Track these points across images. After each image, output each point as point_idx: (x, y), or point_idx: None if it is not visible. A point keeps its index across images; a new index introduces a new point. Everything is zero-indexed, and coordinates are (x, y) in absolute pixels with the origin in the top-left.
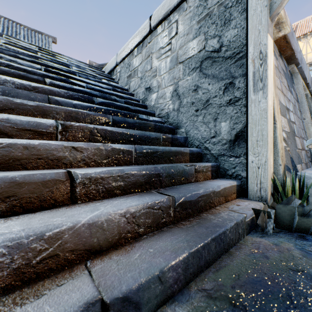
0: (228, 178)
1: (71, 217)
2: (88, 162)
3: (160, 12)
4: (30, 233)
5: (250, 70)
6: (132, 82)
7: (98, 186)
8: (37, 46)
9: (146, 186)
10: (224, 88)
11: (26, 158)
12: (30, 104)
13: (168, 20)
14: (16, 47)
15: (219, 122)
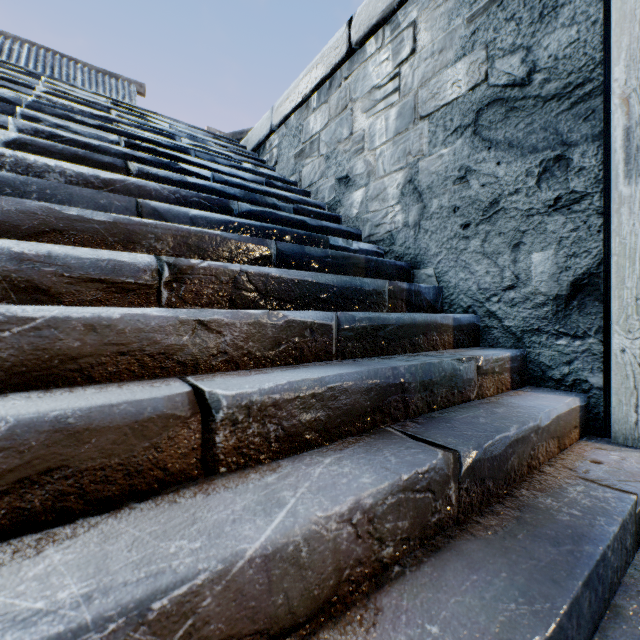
0: (552, 386)
1: (216, 538)
2: (235, 357)
3: (373, 8)
4: (109, 611)
5: (617, 125)
6: (307, 166)
7: (266, 426)
8: (109, 97)
9: (373, 417)
10: (541, 172)
11: (92, 354)
12: (100, 219)
13: (393, 23)
14: (68, 99)
15: (525, 253)
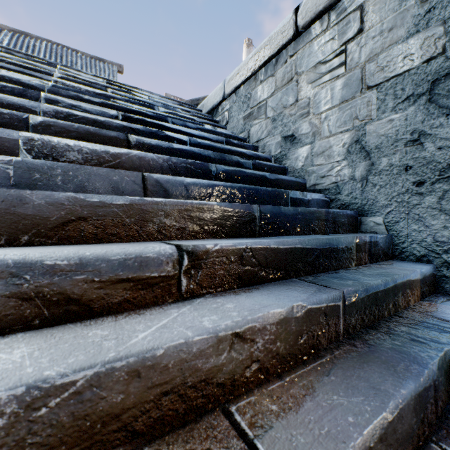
0: None
1: None
2: (265, 362)
3: None
4: None
5: None
6: (255, 126)
7: None
8: (104, 78)
9: (417, 432)
10: None
11: (135, 403)
12: (118, 202)
13: (339, 8)
14: (76, 82)
15: None
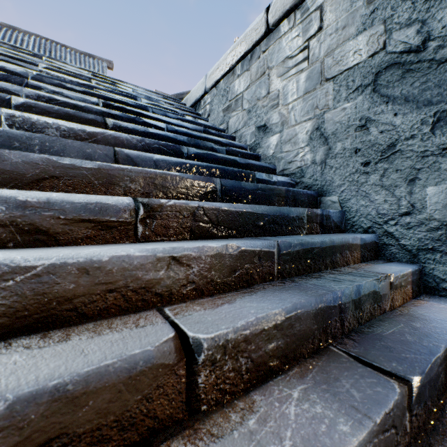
0: (446, 296)
1: None
2: (201, 285)
3: None
4: None
5: None
6: (233, 117)
7: (238, 360)
8: (90, 71)
9: (319, 337)
10: (435, 121)
11: (84, 293)
12: (87, 166)
13: (303, 8)
14: (61, 73)
15: (420, 186)
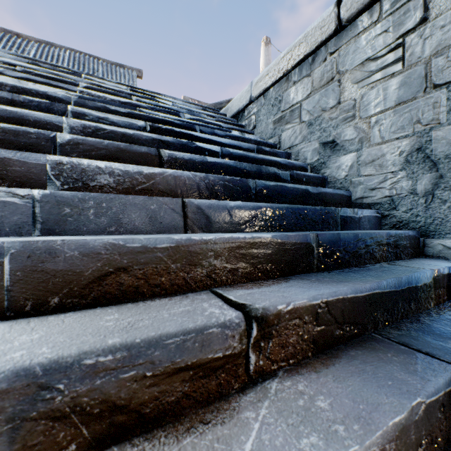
0: None
1: None
2: None
3: None
4: None
5: None
6: (287, 131)
7: None
8: (127, 85)
9: None
10: None
11: None
12: (162, 245)
13: None
14: (101, 91)
15: None
